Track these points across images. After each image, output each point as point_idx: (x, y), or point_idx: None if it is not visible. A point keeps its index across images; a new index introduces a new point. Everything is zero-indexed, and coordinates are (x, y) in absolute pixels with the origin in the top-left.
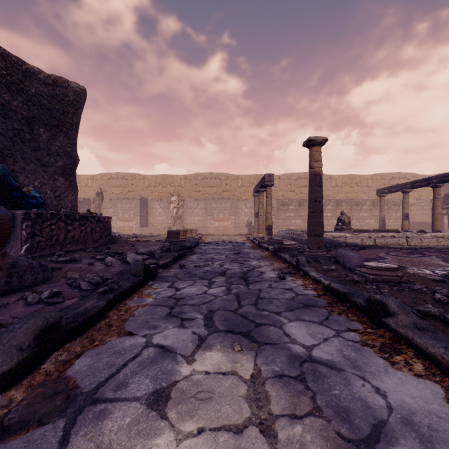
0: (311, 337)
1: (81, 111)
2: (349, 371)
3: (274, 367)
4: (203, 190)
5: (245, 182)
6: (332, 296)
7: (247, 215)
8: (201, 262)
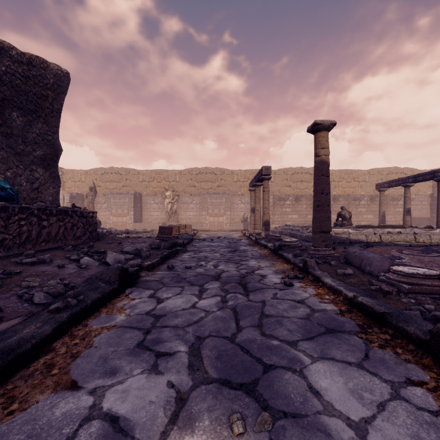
0: (355, 399)
1: (63, 97)
2: None
3: None
4: (198, 185)
5: (240, 177)
6: (362, 314)
7: (242, 210)
8: (193, 261)
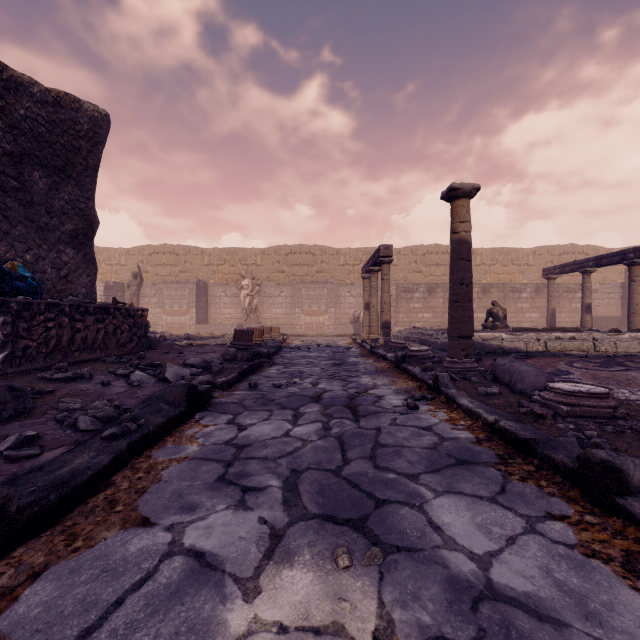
0: (481, 534)
1: (100, 148)
2: (577, 627)
3: (420, 613)
4: (288, 270)
5: (349, 259)
6: (504, 443)
7: (352, 306)
8: (284, 378)
